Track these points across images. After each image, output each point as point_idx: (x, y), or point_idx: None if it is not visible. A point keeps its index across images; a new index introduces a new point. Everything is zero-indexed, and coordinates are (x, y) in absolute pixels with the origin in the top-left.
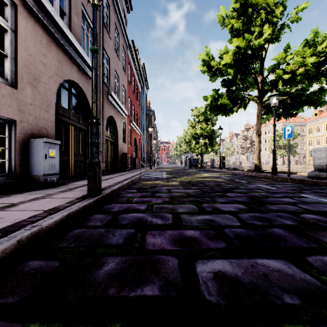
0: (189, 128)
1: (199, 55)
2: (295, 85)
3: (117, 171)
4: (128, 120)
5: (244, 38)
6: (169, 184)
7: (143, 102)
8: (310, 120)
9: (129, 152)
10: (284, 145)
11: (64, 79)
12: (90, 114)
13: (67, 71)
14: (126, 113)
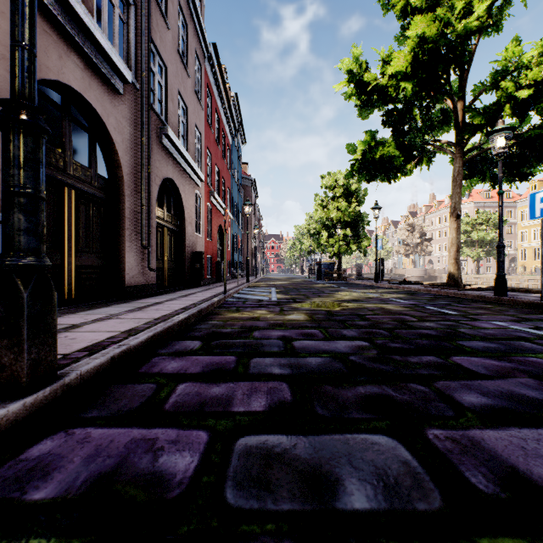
0: (317, 209)
1: (341, 61)
2: (540, 112)
3: (184, 286)
4: (206, 192)
5: (437, 16)
6: (286, 321)
7: (235, 163)
8: (525, 198)
9: (207, 250)
10: (481, 240)
11: (42, 77)
12: (118, 168)
13: (52, 60)
14: (202, 178)
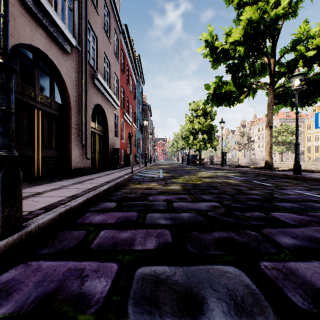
0: (186, 123)
1: (201, 34)
2: None
3: (107, 168)
4: (121, 113)
5: (259, 7)
6: (169, 190)
7: (138, 96)
8: (309, 116)
9: (122, 147)
10: (283, 141)
11: (20, 42)
12: (67, 98)
13: (26, 31)
14: (119, 104)
